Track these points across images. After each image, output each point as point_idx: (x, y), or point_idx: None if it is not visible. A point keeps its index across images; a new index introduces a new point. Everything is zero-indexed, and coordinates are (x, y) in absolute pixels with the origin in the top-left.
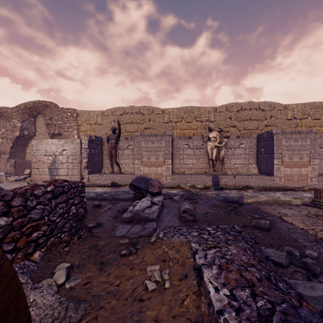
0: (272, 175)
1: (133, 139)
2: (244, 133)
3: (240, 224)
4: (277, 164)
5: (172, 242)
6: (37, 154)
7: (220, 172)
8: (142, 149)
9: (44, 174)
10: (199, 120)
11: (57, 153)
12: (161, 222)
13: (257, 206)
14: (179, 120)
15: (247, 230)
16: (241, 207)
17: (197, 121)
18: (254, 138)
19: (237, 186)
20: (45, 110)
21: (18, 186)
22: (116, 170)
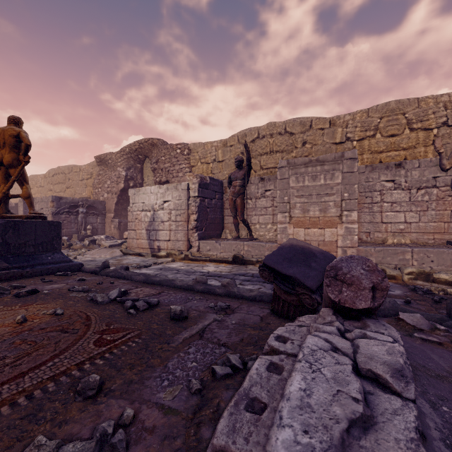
0: None
1: (274, 178)
2: None
3: None
4: None
5: None
6: (133, 209)
7: None
8: (291, 193)
9: (141, 239)
10: (420, 127)
11: (157, 207)
12: None
13: None
14: (368, 135)
15: None
16: None
17: (414, 131)
18: None
19: None
20: (152, 151)
21: (109, 254)
22: (244, 235)
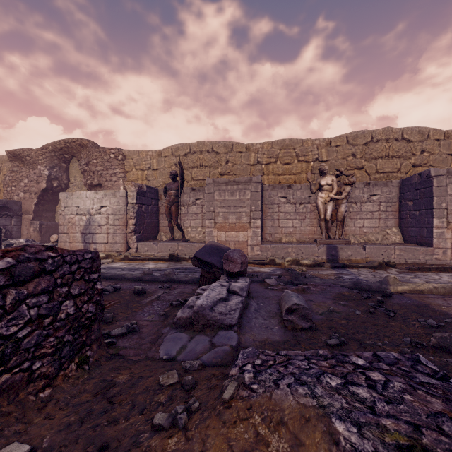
0: (430, 245)
1: (203, 189)
2: (376, 178)
3: (405, 339)
4: (439, 226)
5: (278, 406)
6: (65, 213)
7: (338, 240)
8: (216, 204)
9: (76, 242)
10: (303, 160)
11: (93, 211)
12: (247, 331)
13: (420, 299)
14: (272, 161)
15: (427, 357)
16: (391, 300)
17: (300, 162)
18: (394, 186)
19: (370, 263)
20: (80, 151)
21: None
22: (177, 237)
